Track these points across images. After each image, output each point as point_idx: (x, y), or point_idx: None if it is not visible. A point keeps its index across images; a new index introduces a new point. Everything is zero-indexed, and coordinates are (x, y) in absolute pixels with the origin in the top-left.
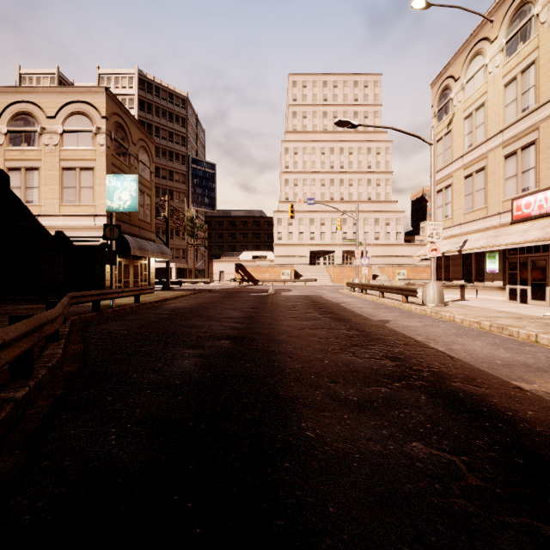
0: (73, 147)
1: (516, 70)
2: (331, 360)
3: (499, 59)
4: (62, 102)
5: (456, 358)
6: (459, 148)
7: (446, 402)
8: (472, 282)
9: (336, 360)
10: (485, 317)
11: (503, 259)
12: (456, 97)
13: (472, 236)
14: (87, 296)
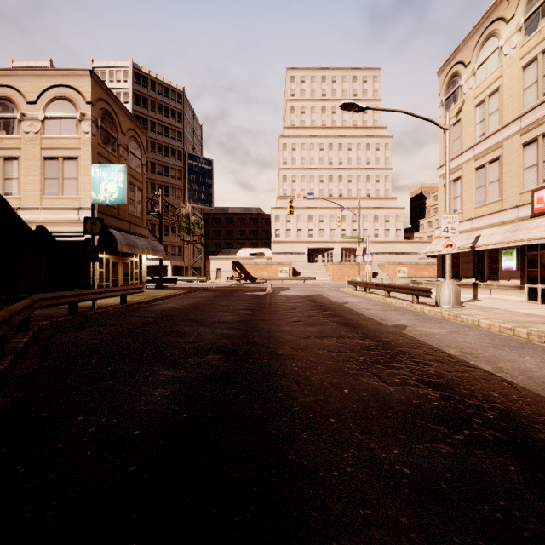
0: (55, 135)
1: (536, 49)
2: (352, 388)
3: (517, 40)
4: (43, 86)
5: (517, 385)
6: (469, 137)
7: None
8: (484, 280)
9: (358, 388)
10: (517, 322)
11: (521, 255)
12: (466, 84)
13: (485, 231)
14: (60, 298)
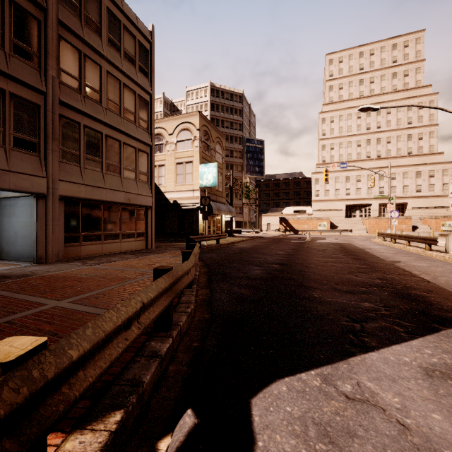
0: (182, 150)
1: None
2: (339, 277)
3: None
4: (176, 124)
5: (432, 283)
6: None
7: (398, 296)
8: None
9: (342, 277)
10: None
11: None
12: None
13: None
14: (195, 239)
